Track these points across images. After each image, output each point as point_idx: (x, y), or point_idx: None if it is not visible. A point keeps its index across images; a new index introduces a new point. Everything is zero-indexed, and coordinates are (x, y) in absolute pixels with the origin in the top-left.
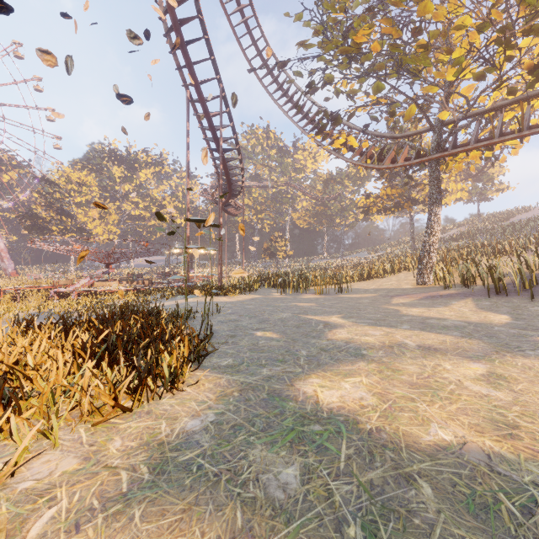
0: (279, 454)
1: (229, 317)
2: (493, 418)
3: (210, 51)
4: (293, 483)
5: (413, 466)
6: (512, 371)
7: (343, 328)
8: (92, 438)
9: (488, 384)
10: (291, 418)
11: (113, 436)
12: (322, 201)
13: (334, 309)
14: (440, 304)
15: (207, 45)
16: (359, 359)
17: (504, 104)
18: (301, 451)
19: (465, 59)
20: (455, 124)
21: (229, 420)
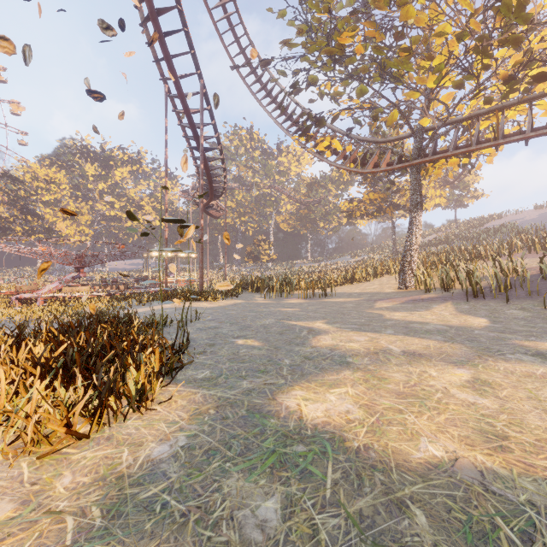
0: (257, 483)
1: (209, 324)
2: (482, 428)
3: (190, 45)
4: (273, 520)
5: (405, 489)
6: (495, 377)
7: (327, 334)
8: (35, 474)
9: (474, 391)
10: (272, 438)
11: (62, 471)
12: (307, 205)
13: (318, 314)
14: (422, 308)
15: (187, 37)
16: (344, 367)
17: (480, 113)
18: (282, 478)
19: (445, 67)
20: (435, 130)
21: (202, 444)
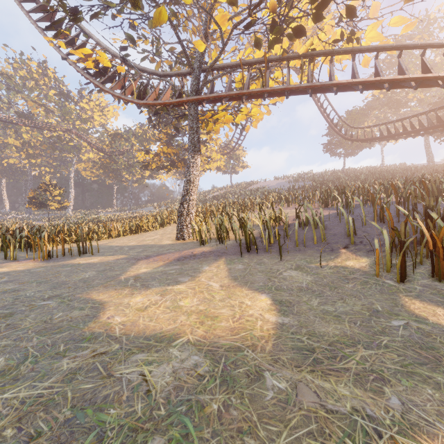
0: None
1: None
2: None
3: None
4: None
5: None
6: None
7: None
8: None
9: None
10: None
11: None
12: (109, 154)
13: None
14: (188, 273)
15: None
16: None
17: (251, 62)
18: None
19: None
20: (211, 64)
21: None
